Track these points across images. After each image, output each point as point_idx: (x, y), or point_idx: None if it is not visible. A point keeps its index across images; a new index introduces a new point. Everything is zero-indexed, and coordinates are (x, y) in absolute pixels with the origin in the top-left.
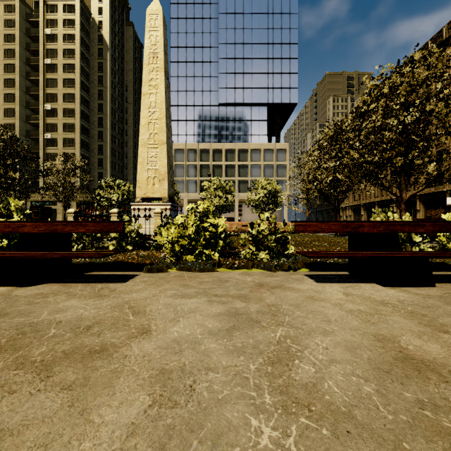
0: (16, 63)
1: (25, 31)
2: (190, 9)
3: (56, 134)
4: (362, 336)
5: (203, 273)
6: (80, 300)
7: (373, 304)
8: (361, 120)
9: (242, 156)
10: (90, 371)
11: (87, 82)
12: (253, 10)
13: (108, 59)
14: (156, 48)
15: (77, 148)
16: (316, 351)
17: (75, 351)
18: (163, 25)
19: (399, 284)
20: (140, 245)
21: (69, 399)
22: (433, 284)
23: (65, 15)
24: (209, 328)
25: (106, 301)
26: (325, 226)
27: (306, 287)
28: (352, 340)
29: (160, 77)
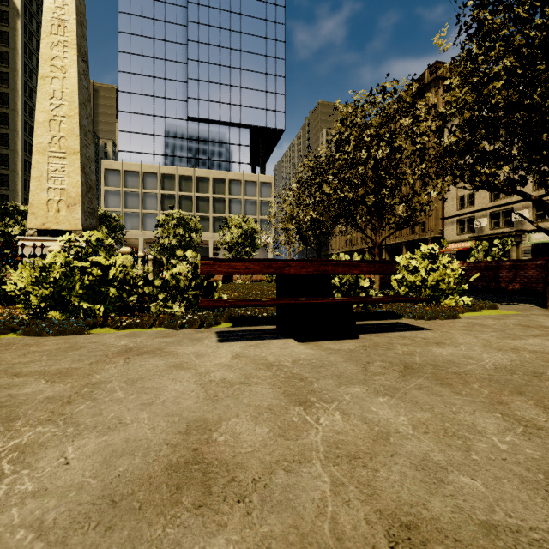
0: None
1: None
2: None
3: None
4: (168, 427)
5: (59, 338)
6: None
7: (255, 368)
8: (335, 150)
9: (218, 187)
10: None
11: None
12: (232, 7)
13: (18, 29)
14: (63, 14)
15: None
16: (35, 473)
17: None
18: None
19: (316, 338)
20: (2, 299)
21: None
22: (355, 335)
23: None
24: None
25: None
26: (242, 266)
27: (193, 349)
28: (140, 438)
29: (70, 57)
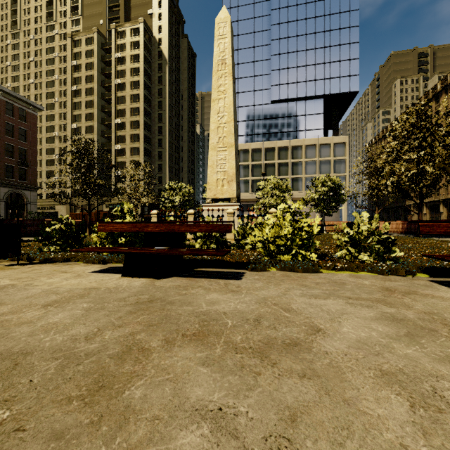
0: (94, 86)
1: (100, 58)
2: (242, 11)
3: (125, 145)
4: None
5: (308, 274)
6: (220, 294)
7: None
8: None
9: (296, 153)
10: (308, 363)
11: (149, 96)
12: None
13: (166, 72)
14: (224, 55)
15: (142, 155)
16: None
17: (270, 342)
18: (230, 32)
19: None
20: (222, 244)
21: (318, 387)
22: None
23: (131, 39)
24: (383, 332)
25: (244, 296)
26: None
27: (448, 295)
28: None
29: (228, 82)
